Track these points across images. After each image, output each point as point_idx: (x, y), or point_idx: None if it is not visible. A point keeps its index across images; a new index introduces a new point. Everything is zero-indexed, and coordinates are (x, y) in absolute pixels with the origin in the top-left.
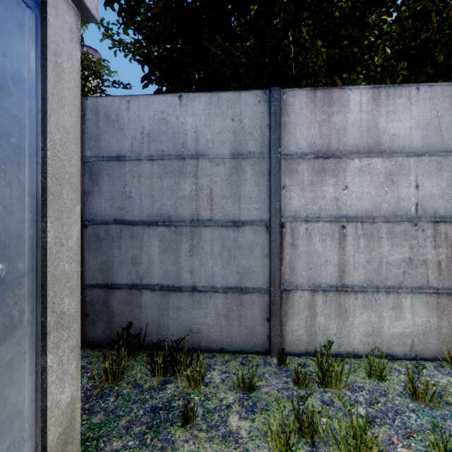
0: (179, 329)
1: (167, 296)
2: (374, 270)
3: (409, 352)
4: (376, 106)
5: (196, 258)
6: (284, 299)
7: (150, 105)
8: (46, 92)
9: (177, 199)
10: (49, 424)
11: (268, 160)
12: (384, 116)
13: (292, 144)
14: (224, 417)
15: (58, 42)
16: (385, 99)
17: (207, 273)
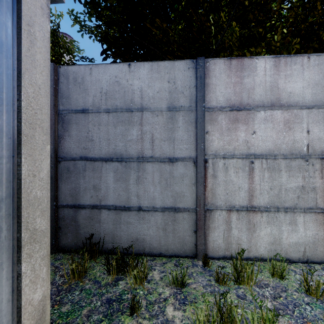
0: (129, 239)
1: (120, 214)
2: (275, 195)
3: (302, 257)
4: (276, 71)
5: (141, 185)
6: (207, 216)
7: (107, 71)
8: (21, 55)
9: (127, 141)
10: (23, 318)
11: (195, 112)
12: (283, 78)
13: (213, 100)
14: (162, 308)
15: (31, 15)
16: (283, 65)
17: (150, 197)
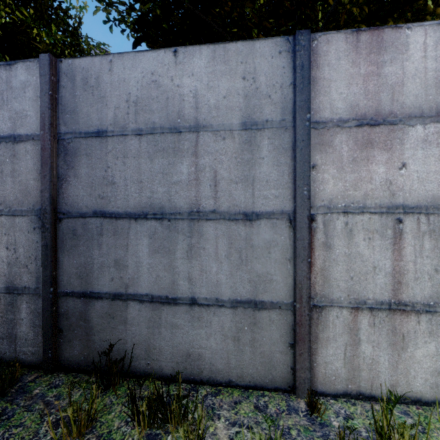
0: (174, 353)
1: (159, 310)
2: None
3: None
4: None
5: (196, 261)
6: (314, 318)
7: (138, 65)
8: None
9: (171, 185)
10: None
11: (292, 131)
12: None
13: (326, 107)
14: None
15: None
16: None
17: (211, 281)
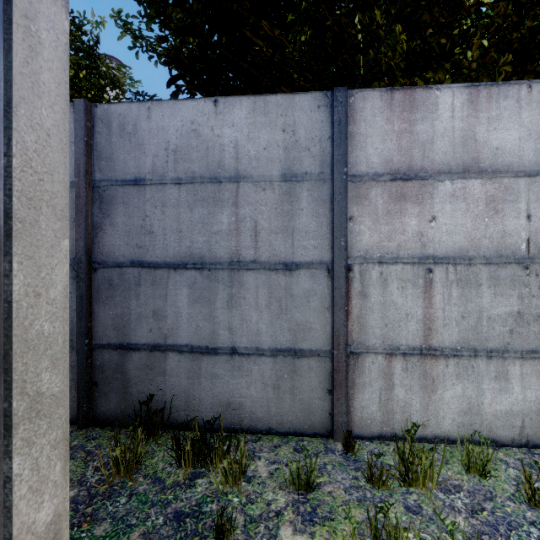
0: (214, 403)
1: (199, 361)
2: (471, 328)
3: (519, 437)
4: (473, 110)
5: (236, 310)
6: (351, 364)
7: (177, 113)
8: (11, 71)
9: (212, 234)
10: None
11: (330, 183)
12: (484, 123)
13: (362, 162)
14: (272, 530)
15: None
16: (485, 101)
17: (251, 331)
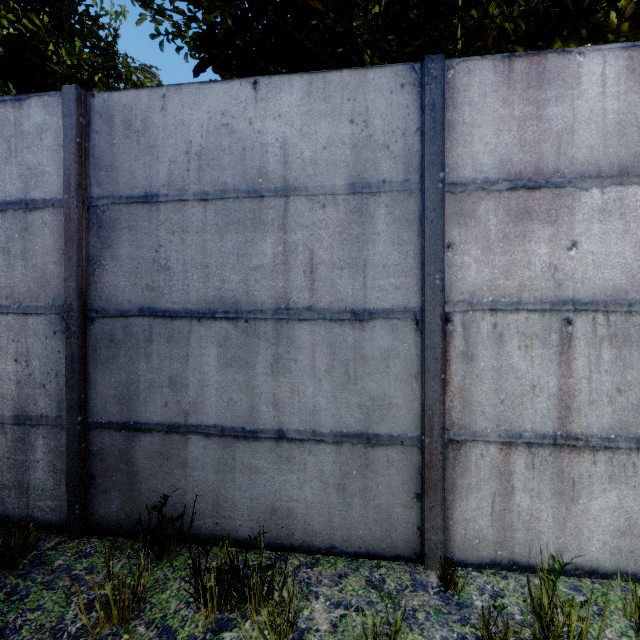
0: (254, 508)
1: (232, 448)
2: (632, 407)
3: None
4: (635, 83)
5: (284, 378)
6: (449, 458)
7: (202, 102)
8: None
9: (250, 271)
10: None
11: (419, 196)
12: None
13: (466, 163)
14: None
15: None
16: None
17: (305, 407)
